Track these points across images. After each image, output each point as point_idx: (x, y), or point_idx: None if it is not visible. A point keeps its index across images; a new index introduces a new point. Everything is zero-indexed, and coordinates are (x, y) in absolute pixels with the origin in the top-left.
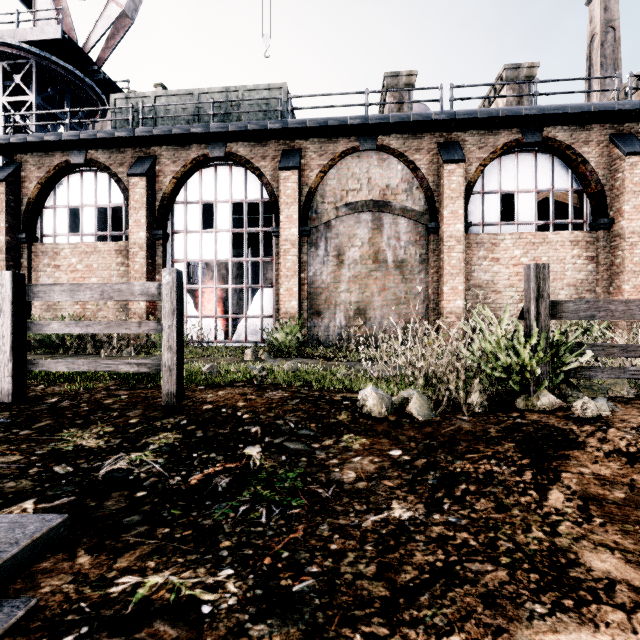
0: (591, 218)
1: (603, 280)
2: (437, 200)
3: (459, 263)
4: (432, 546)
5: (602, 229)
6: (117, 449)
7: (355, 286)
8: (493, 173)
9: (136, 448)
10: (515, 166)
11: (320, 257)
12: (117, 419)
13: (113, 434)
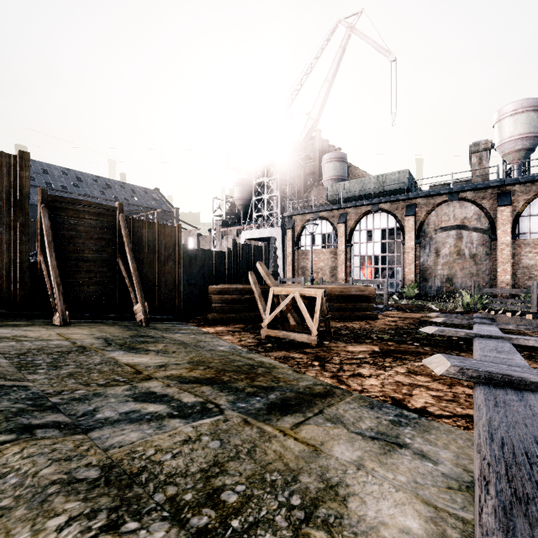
0: None
1: None
2: (496, 223)
3: (507, 257)
4: None
5: None
6: None
7: (446, 267)
8: (537, 204)
9: None
10: None
11: (426, 253)
12: None
13: None
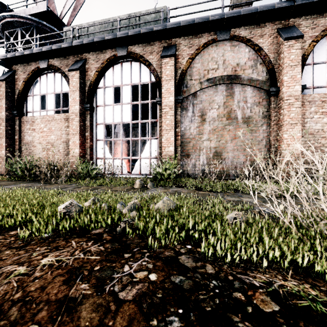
0: None
1: None
2: (277, 71)
3: (297, 115)
4: None
5: None
6: None
7: (213, 136)
8: (322, 48)
9: None
10: None
11: (189, 117)
12: None
13: None
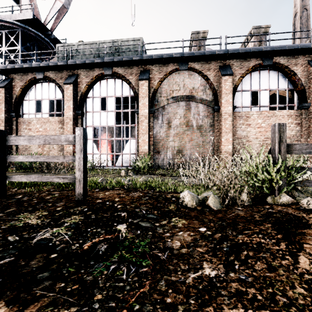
0: (298, 103)
1: (304, 135)
2: (218, 95)
3: (230, 126)
4: (233, 300)
5: (304, 109)
6: (46, 225)
7: (177, 138)
8: (247, 81)
9: (57, 225)
10: (258, 77)
11: (159, 124)
12: (50, 207)
13: (46, 216)
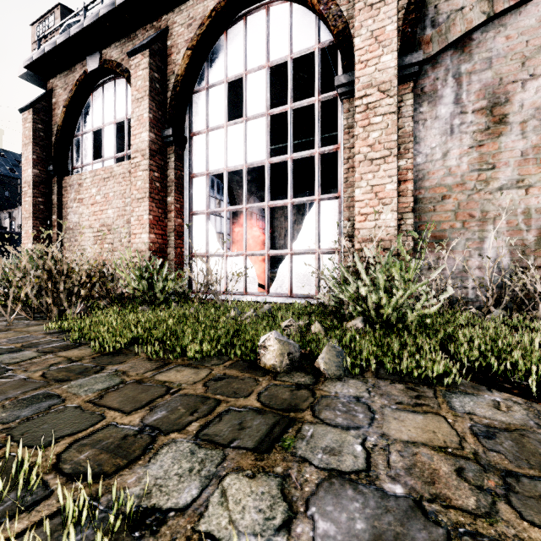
0: None
1: None
2: None
3: None
4: None
5: None
6: None
7: None
8: None
9: None
10: None
11: (442, 120)
12: None
13: None
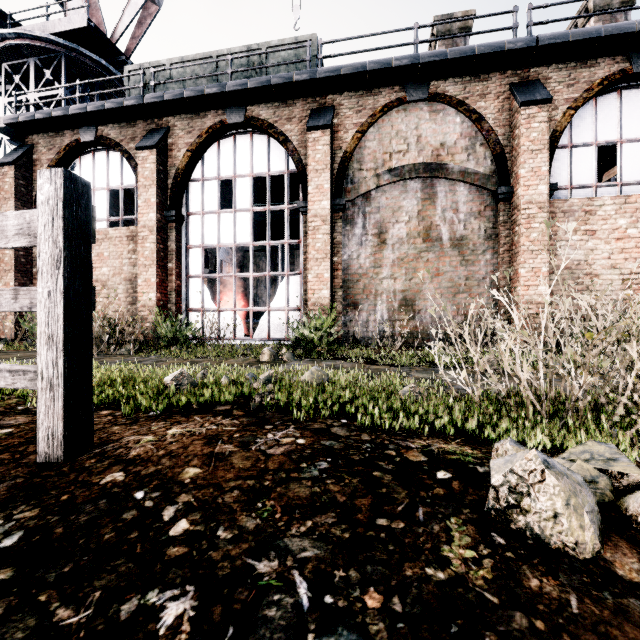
0: None
1: None
2: (509, 158)
3: (542, 236)
4: None
5: None
6: None
7: (400, 271)
8: (586, 119)
9: None
10: (617, 108)
11: (357, 236)
12: None
13: None
